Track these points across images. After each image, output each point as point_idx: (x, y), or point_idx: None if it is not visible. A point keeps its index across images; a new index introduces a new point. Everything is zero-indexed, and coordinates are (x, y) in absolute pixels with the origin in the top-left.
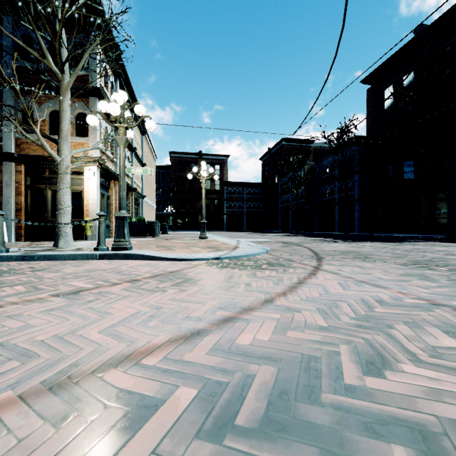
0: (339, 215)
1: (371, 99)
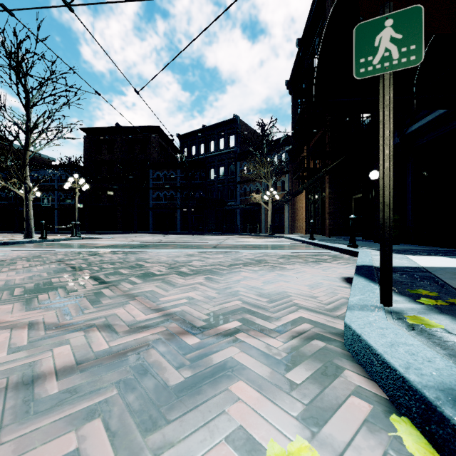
0: (59, 218)
1: (87, 144)
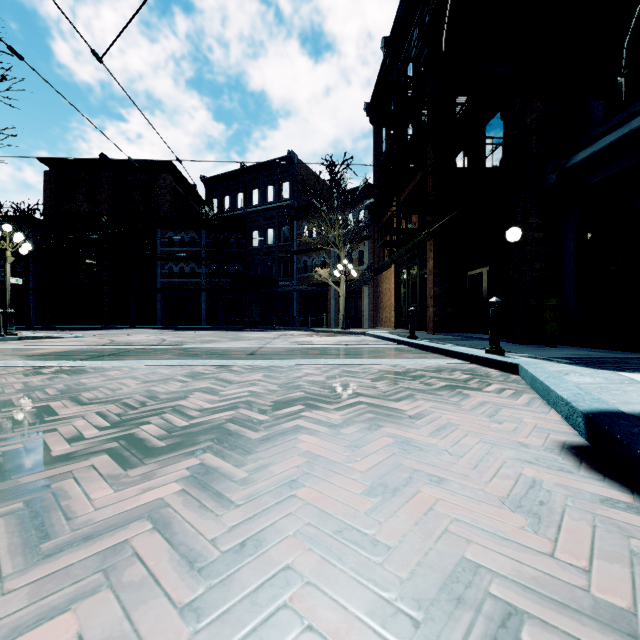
0: None
1: (51, 184)
